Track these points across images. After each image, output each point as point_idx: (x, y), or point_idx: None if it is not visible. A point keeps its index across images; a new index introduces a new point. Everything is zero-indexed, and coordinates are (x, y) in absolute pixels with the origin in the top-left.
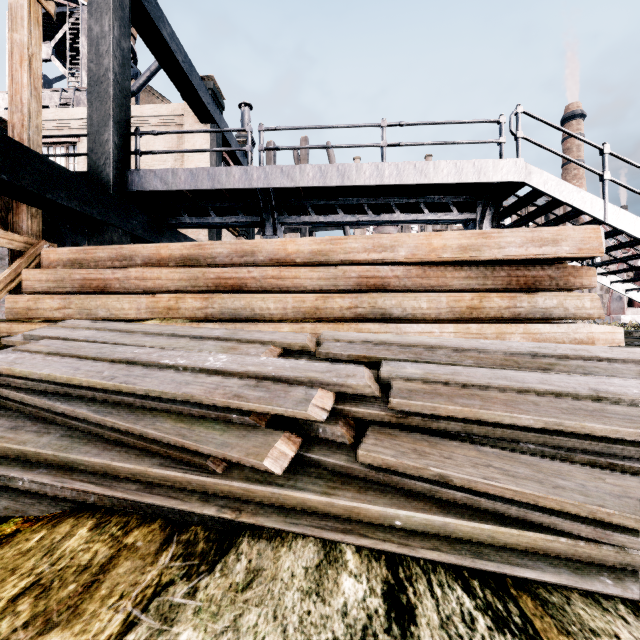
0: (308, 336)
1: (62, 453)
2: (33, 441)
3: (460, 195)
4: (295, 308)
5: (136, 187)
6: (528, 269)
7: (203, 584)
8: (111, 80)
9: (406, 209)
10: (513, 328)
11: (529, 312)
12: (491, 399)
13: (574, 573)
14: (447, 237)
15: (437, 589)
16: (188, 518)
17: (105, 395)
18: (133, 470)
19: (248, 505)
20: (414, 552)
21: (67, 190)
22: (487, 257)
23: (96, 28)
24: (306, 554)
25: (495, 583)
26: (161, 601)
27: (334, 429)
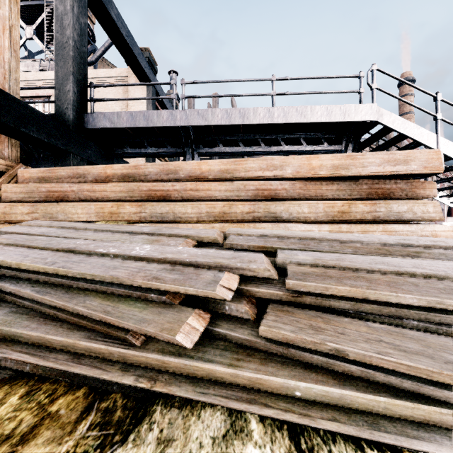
0: (217, 231)
1: (5, 327)
2: None
3: (329, 132)
4: (207, 213)
5: (90, 125)
6: (384, 183)
7: None
8: (72, 46)
9: (289, 143)
10: (374, 227)
11: (386, 215)
12: (375, 280)
13: None
14: (323, 159)
15: None
16: (109, 386)
17: (46, 278)
18: (64, 342)
19: (162, 375)
20: (314, 423)
21: (37, 126)
22: (353, 174)
23: (60, 7)
24: (213, 423)
25: None
26: None
27: (239, 307)
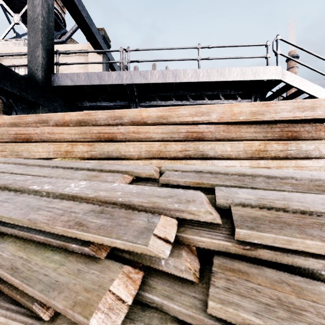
0: (153, 167)
1: None
2: None
3: (242, 89)
4: (146, 151)
5: (56, 83)
6: (293, 126)
7: None
8: (41, 20)
9: (210, 98)
10: (288, 163)
11: (296, 153)
12: None
13: None
14: (242, 106)
15: None
16: None
17: None
18: None
19: None
20: None
21: (10, 82)
22: (268, 118)
23: None
24: None
25: None
26: None
27: (177, 262)
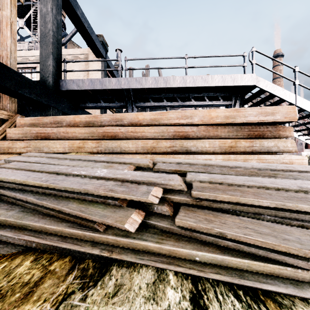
0: (149, 160)
1: (18, 220)
2: (4, 214)
3: (224, 92)
4: (142, 147)
5: (64, 88)
6: (259, 127)
7: (90, 293)
8: (51, 35)
9: (197, 99)
10: (252, 157)
11: (260, 149)
12: (246, 192)
13: (295, 287)
14: (218, 111)
15: (220, 296)
16: (84, 255)
17: (42, 190)
18: (55, 229)
19: (116, 248)
20: (206, 275)
21: (29, 89)
22: (238, 121)
23: (44, 9)
24: (147, 276)
25: (252, 293)
26: (66, 303)
27: (162, 208)
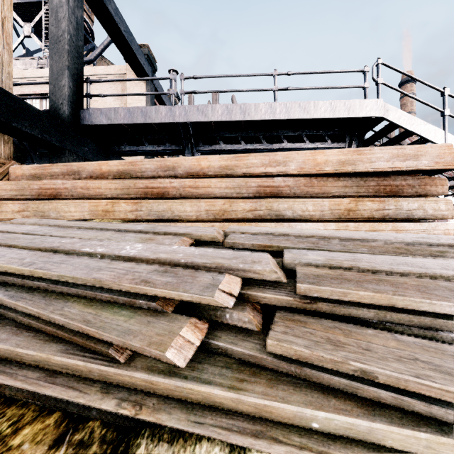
0: (217, 229)
1: None
2: None
3: (333, 129)
4: (207, 211)
5: (87, 122)
6: (393, 179)
7: None
8: (67, 39)
9: (291, 141)
10: (383, 226)
11: (395, 213)
12: (401, 284)
13: None
14: (328, 154)
15: None
16: (87, 411)
17: (22, 280)
18: (36, 357)
19: (150, 398)
20: None
21: (30, 121)
22: (361, 170)
23: None
24: None
25: None
26: None
27: (241, 315)
